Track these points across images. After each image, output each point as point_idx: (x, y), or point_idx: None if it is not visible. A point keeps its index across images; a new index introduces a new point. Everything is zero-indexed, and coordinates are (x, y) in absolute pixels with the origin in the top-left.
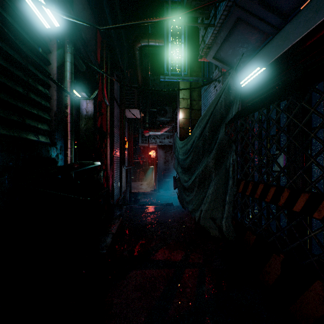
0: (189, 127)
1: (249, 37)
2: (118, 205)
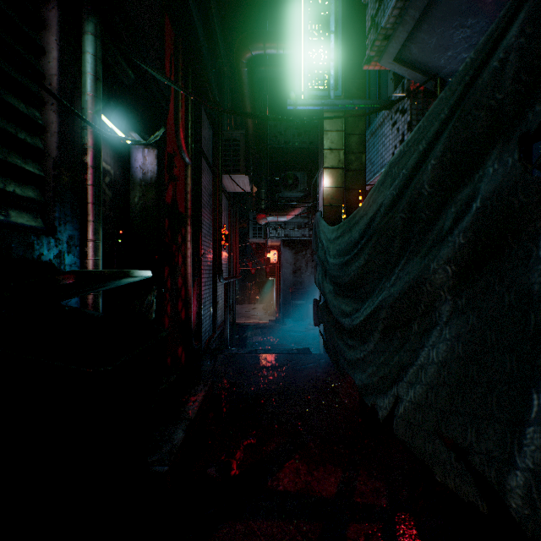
0: (342, 204)
1: None
2: (209, 351)
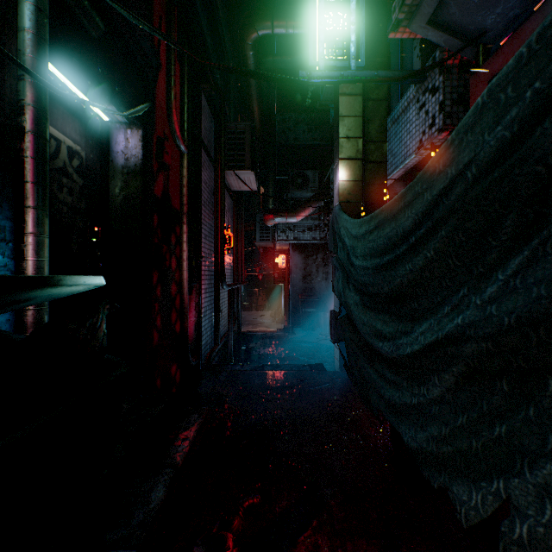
0: (361, 201)
1: None
2: (209, 368)
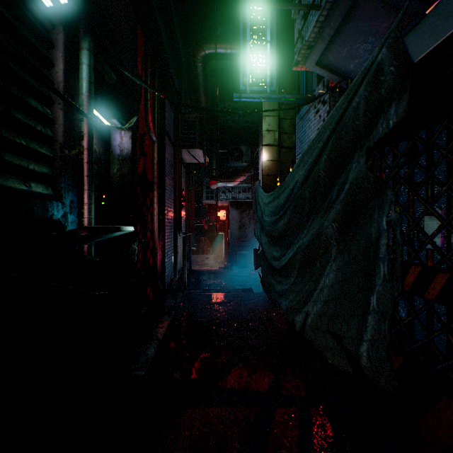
0: (277, 174)
1: (378, 24)
2: (171, 291)
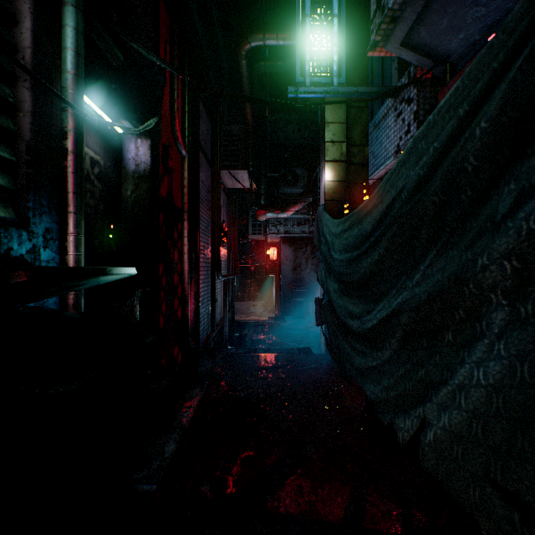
0: (345, 199)
1: None
2: (207, 351)
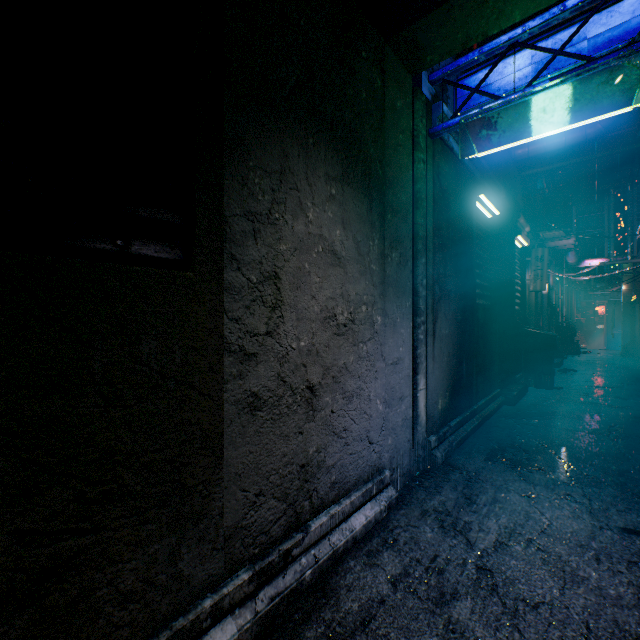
0: (631, 295)
1: None
2: None
